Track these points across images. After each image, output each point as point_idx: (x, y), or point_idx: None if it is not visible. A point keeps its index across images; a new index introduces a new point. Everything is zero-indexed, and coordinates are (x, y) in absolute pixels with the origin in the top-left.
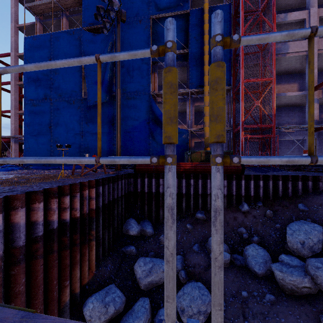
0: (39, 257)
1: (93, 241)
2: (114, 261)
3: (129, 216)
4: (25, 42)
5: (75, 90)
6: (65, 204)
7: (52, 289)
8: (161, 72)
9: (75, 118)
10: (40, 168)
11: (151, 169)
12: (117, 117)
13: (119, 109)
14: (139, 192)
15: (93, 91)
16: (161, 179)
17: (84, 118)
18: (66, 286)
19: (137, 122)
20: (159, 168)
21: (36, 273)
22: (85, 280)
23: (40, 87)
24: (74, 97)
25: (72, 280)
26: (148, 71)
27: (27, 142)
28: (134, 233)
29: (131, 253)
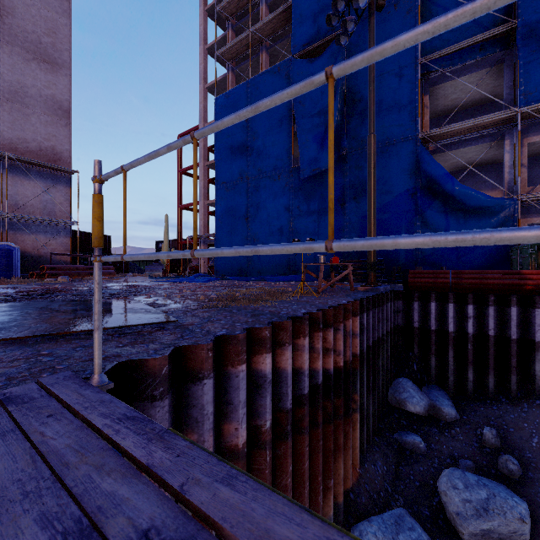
0: (303, 431)
1: (355, 414)
2: (385, 457)
3: (397, 372)
4: (217, 104)
5: (282, 158)
6: (327, 343)
7: (315, 490)
8: (436, 92)
9: (281, 201)
10: (239, 278)
11: (444, 283)
12: (370, 188)
13: (374, 172)
14: (415, 327)
15: (309, 153)
16: (470, 305)
17: (294, 200)
18: (329, 488)
19: (388, 196)
20: (464, 283)
21: (299, 458)
22: (348, 482)
23: (234, 162)
24: (280, 168)
25: (333, 479)
26: (412, 95)
27: (219, 242)
28: (418, 410)
29: (416, 448)
